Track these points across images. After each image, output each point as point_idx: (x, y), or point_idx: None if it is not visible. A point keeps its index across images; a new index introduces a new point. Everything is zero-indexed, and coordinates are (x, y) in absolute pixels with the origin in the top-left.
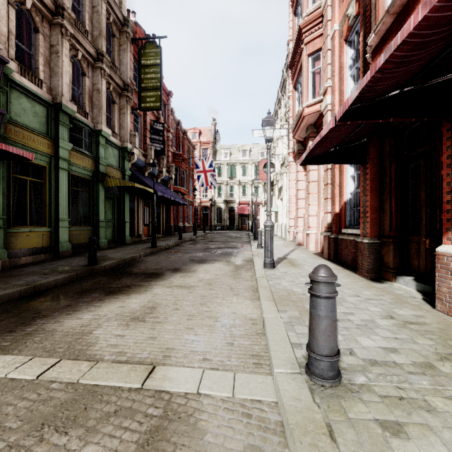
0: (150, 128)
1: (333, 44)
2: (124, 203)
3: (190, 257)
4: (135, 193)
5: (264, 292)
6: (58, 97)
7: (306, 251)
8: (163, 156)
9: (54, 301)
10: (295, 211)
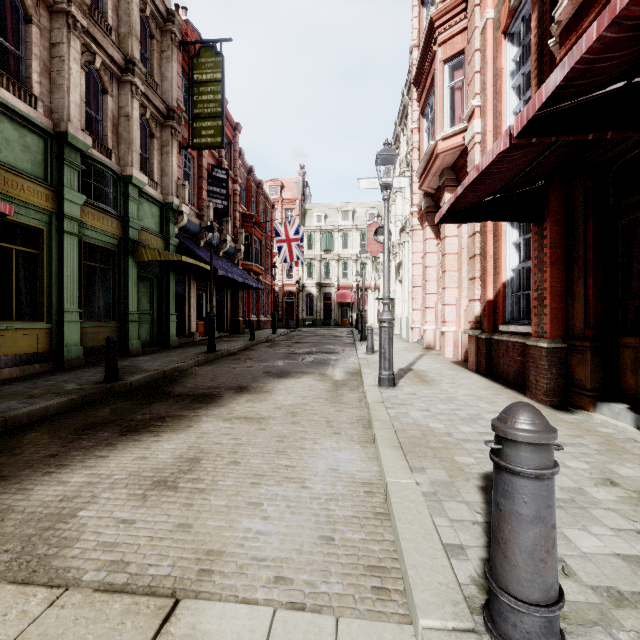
0: (207, 177)
1: (484, 40)
2: (168, 287)
3: (265, 368)
4: (185, 272)
5: (383, 430)
6: (62, 123)
7: (441, 357)
8: (227, 218)
9: (32, 447)
10: (421, 298)
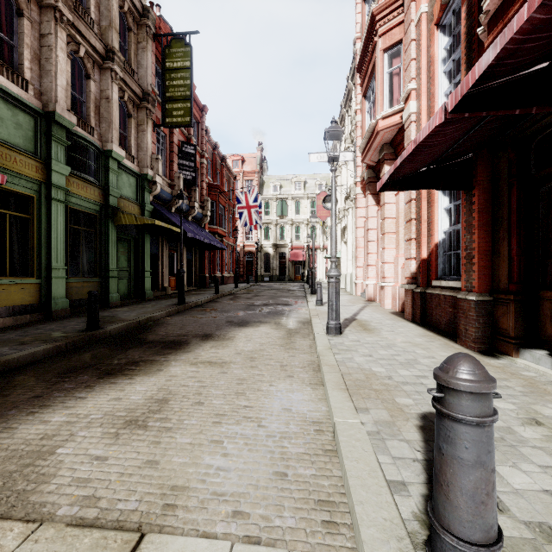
0: (178, 152)
1: (419, 31)
2: (143, 247)
3: (227, 317)
4: (158, 234)
5: (331, 373)
6: (50, 104)
7: (381, 309)
8: (195, 187)
9: (19, 389)
10: (364, 257)
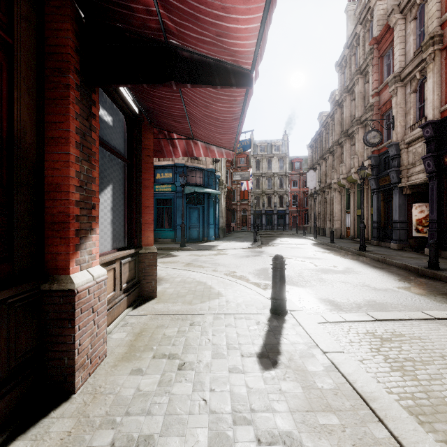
0: None
1: None
2: None
3: None
4: None
5: None
6: None
7: None
8: None
9: None
10: None
